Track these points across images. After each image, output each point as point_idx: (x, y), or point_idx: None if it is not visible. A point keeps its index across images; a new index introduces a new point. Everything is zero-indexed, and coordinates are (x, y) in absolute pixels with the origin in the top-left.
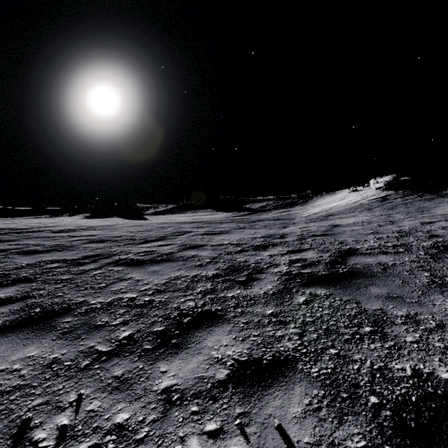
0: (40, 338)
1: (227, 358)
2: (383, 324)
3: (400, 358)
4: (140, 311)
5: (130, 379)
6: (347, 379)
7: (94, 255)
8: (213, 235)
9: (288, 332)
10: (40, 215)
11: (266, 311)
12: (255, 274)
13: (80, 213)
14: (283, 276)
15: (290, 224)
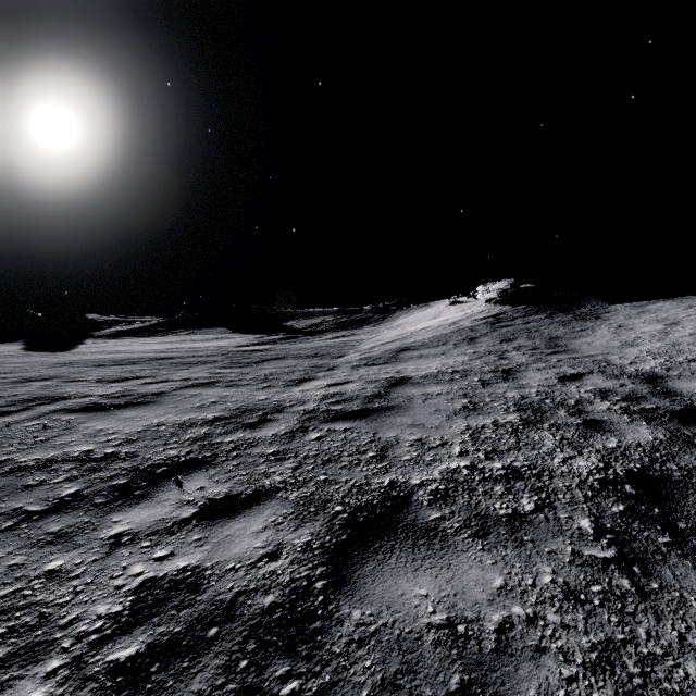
0: None
1: None
2: None
3: None
4: None
5: None
6: None
7: None
8: (98, 413)
9: None
10: None
11: None
12: None
13: None
14: None
15: (323, 370)
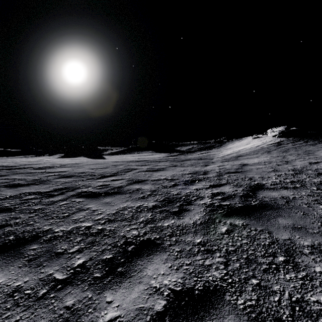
0: (9, 265)
1: (164, 287)
2: (294, 254)
3: (314, 290)
4: (93, 239)
5: (79, 309)
6: (270, 313)
7: (63, 188)
8: (153, 172)
9: (215, 261)
10: (28, 155)
11: (195, 240)
12: (186, 206)
13: (56, 154)
14: (208, 207)
15: (210, 163)
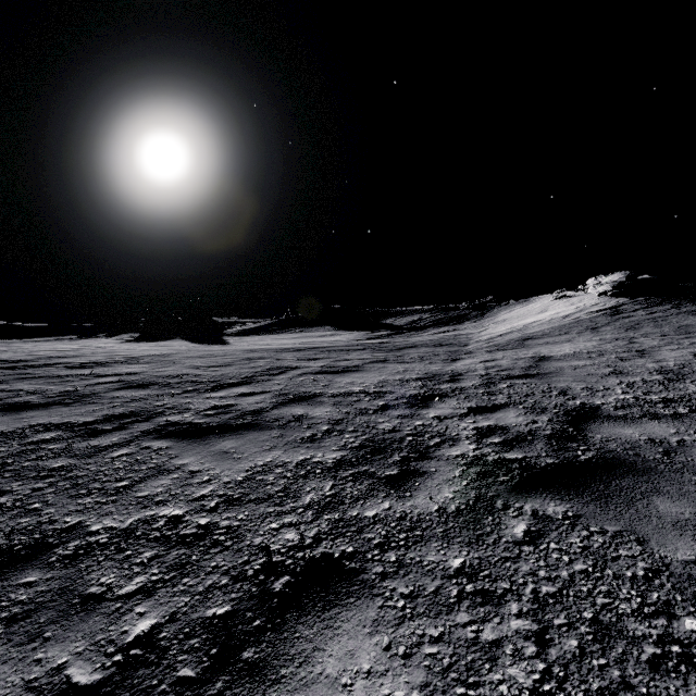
0: None
1: None
2: None
3: None
4: (185, 554)
5: None
6: None
7: (125, 415)
8: (335, 375)
9: (509, 629)
10: (62, 335)
11: (449, 562)
12: (416, 461)
13: (123, 333)
14: (471, 466)
15: (462, 354)
